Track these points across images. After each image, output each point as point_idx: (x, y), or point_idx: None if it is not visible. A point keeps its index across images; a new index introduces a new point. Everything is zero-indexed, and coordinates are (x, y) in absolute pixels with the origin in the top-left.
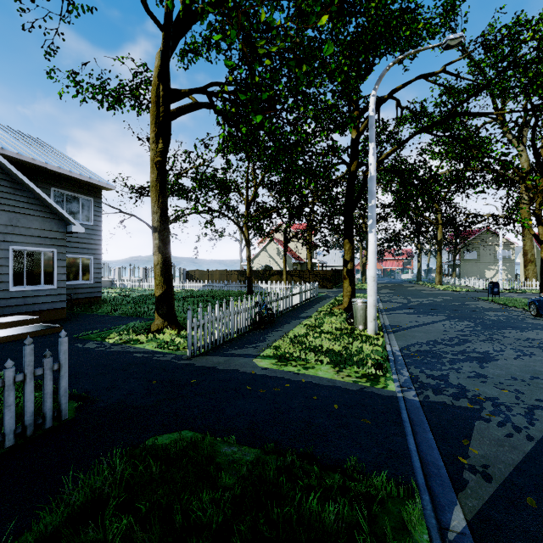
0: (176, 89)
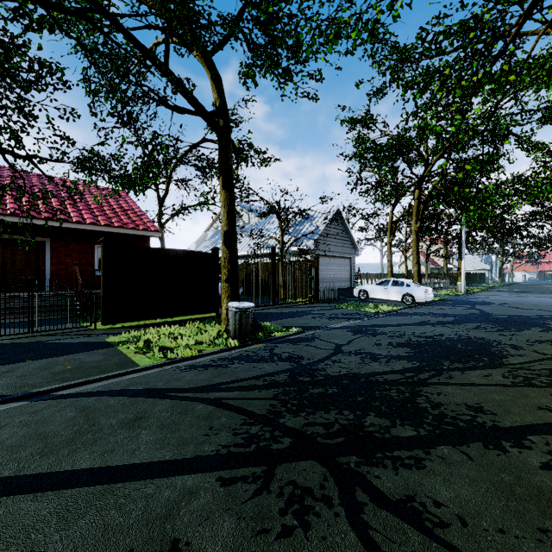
0: (395, 221)
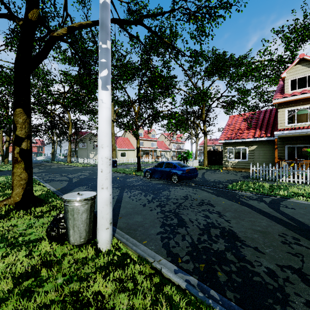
0: None
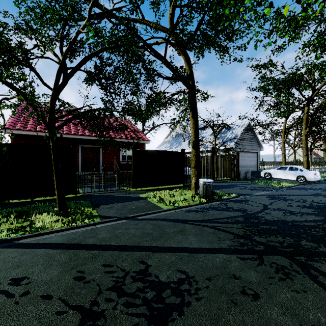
0: (288, 128)
